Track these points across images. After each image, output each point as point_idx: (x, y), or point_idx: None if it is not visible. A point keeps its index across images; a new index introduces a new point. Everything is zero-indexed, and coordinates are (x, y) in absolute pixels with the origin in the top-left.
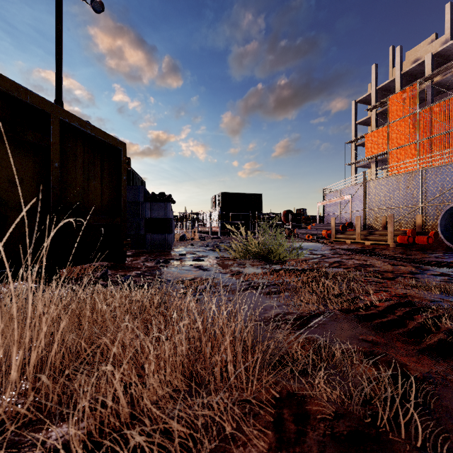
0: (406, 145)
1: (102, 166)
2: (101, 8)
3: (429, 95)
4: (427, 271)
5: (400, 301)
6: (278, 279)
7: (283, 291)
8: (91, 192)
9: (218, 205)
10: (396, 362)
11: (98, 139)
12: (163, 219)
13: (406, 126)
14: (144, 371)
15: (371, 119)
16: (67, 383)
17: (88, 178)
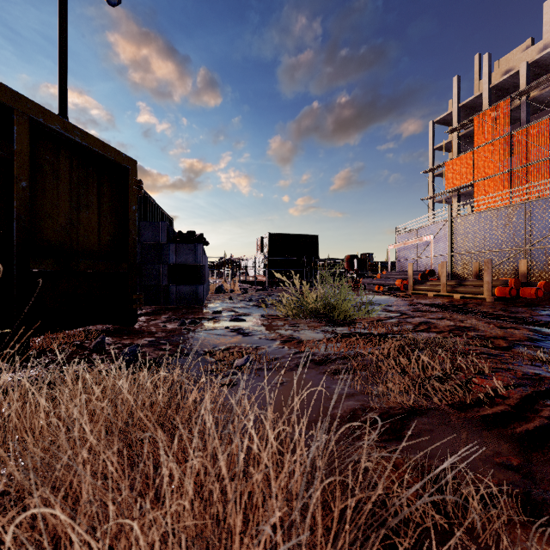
0: (496, 175)
1: (100, 191)
2: (117, 0)
3: (524, 114)
4: None
5: (539, 389)
6: (347, 350)
7: (358, 371)
8: (83, 226)
9: (264, 249)
10: None
11: (93, 152)
12: (192, 266)
13: (496, 151)
14: None
15: (453, 144)
16: None
17: (78, 206)
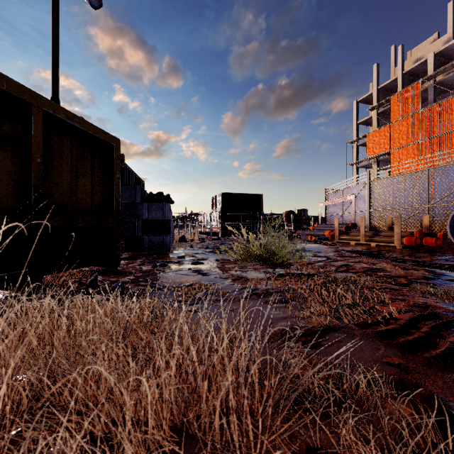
0: (408, 145)
1: (92, 163)
2: (99, 4)
3: (431, 95)
4: (442, 276)
5: (423, 313)
6: (283, 286)
7: (290, 301)
8: (80, 191)
9: (218, 206)
10: (440, 400)
11: (87, 134)
12: (161, 220)
13: (408, 126)
14: (123, 416)
15: (373, 119)
16: (10, 448)
17: (77, 175)
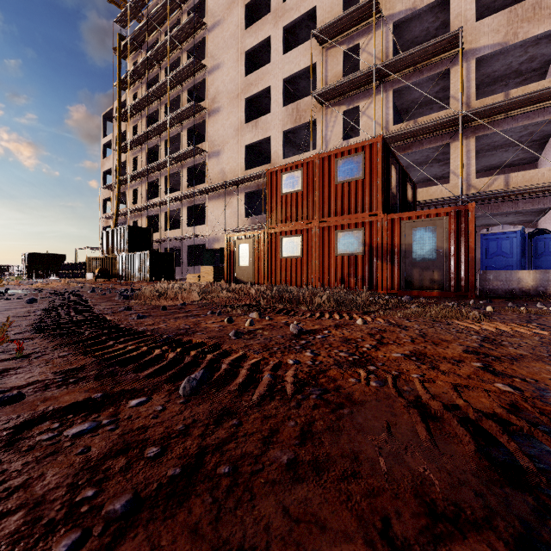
0: None
1: None
2: None
3: None
4: None
5: None
6: None
7: None
8: None
9: (27, 261)
10: None
11: None
12: None
13: None
14: None
15: None
16: None
17: None
